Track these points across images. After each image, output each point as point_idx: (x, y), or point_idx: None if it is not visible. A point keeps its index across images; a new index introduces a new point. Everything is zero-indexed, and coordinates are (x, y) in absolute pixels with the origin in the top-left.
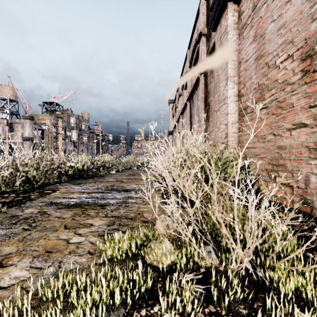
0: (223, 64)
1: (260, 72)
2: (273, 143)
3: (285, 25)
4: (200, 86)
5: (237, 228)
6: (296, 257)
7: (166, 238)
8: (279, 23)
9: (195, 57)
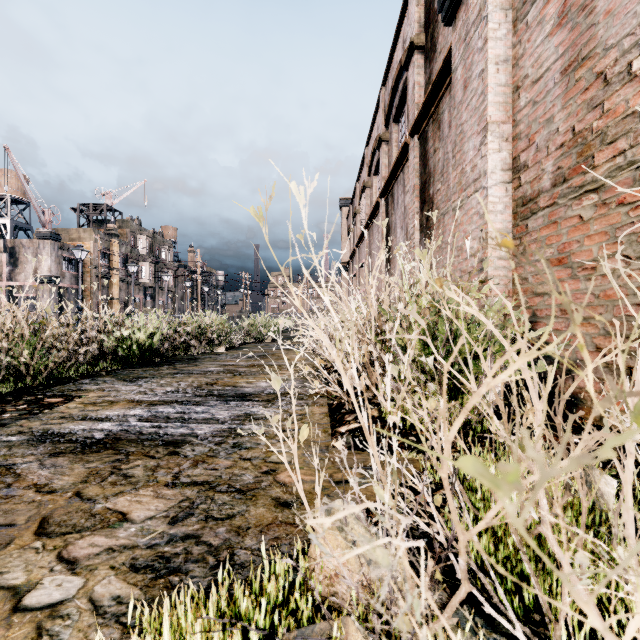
0: (474, 97)
1: (578, 101)
2: (621, 281)
3: None
4: (410, 162)
5: None
6: None
7: (353, 623)
8: None
9: (398, 102)
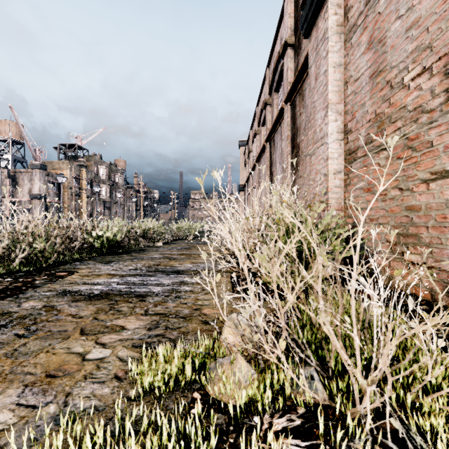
0: (321, 86)
1: (378, 96)
2: (398, 202)
3: (419, 22)
4: (285, 120)
5: (358, 340)
6: None
7: (240, 354)
8: (408, 19)
9: (277, 79)
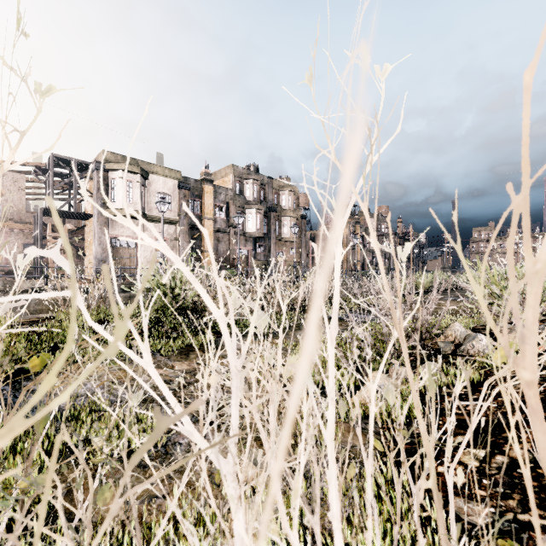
0: None
1: None
2: None
3: None
4: None
5: None
6: None
7: None
8: None
9: None
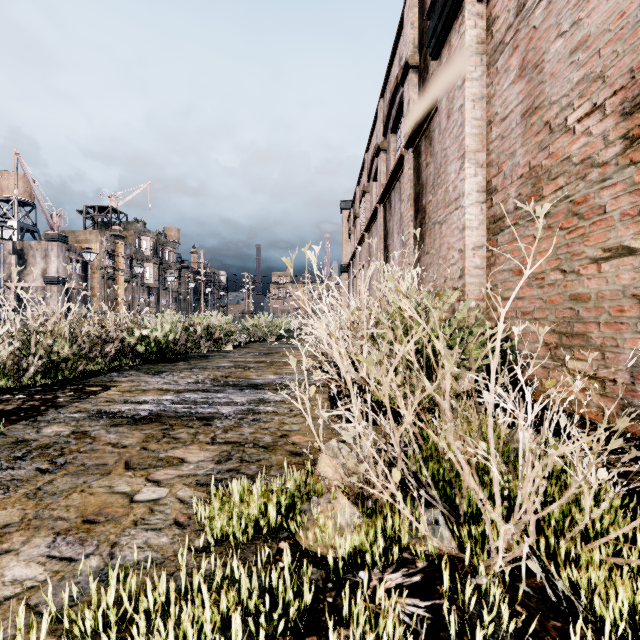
0: (455, 127)
1: (532, 142)
2: (560, 290)
3: (587, 43)
4: (405, 173)
5: (496, 471)
6: (623, 535)
7: (341, 492)
8: (573, 38)
9: (395, 115)
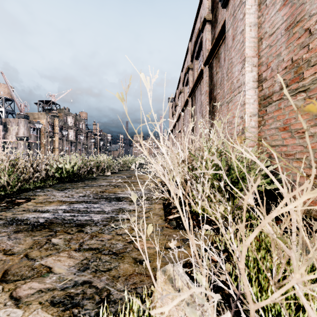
0: (238, 44)
1: (295, 44)
2: None
3: None
4: (204, 79)
5: None
6: None
7: None
8: None
9: (197, 49)
